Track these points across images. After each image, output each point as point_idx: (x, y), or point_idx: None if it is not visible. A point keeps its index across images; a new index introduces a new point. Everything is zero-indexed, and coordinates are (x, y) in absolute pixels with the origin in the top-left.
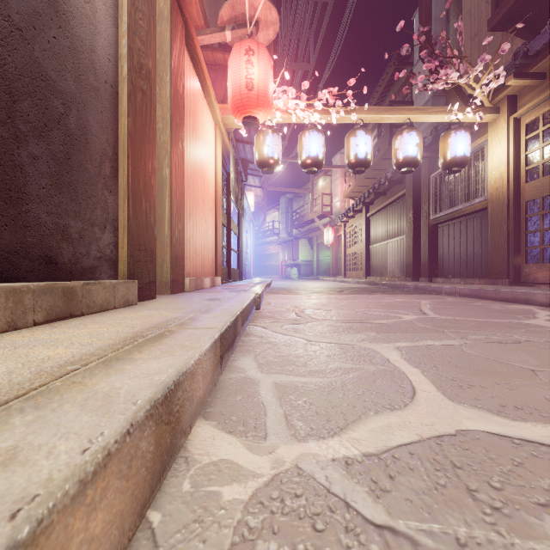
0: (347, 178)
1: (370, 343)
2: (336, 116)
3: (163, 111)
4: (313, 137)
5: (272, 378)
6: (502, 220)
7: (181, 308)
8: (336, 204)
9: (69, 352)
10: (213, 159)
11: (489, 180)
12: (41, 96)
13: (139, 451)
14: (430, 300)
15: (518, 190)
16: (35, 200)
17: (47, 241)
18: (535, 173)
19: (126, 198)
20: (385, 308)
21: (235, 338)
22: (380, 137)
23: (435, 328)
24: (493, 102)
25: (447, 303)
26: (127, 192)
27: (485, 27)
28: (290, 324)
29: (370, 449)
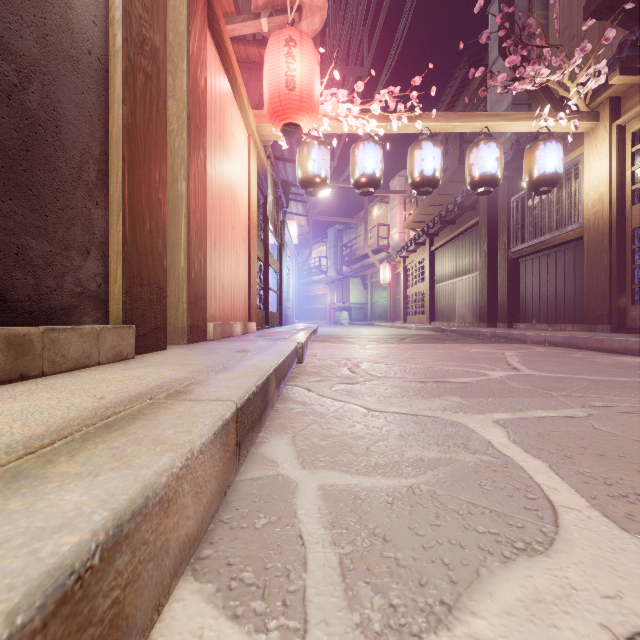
0: (407, 205)
1: (457, 413)
2: (397, 124)
3: (178, 108)
4: (368, 150)
5: (318, 479)
6: (602, 252)
7: (192, 364)
8: (394, 237)
9: None
10: (246, 177)
11: (585, 203)
12: None
13: None
14: (515, 350)
15: (623, 214)
16: None
17: None
18: None
19: (120, 214)
20: (462, 361)
21: (266, 407)
22: (447, 156)
23: (538, 390)
24: (591, 107)
25: (539, 355)
26: (122, 206)
27: (577, 19)
28: (341, 384)
29: None
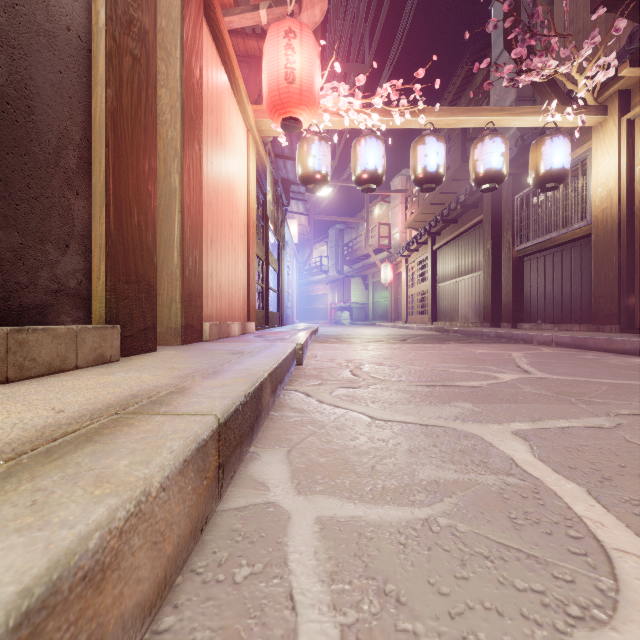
0: (409, 204)
1: (470, 423)
2: (400, 119)
3: (171, 97)
4: (370, 146)
5: (315, 508)
6: (610, 250)
7: (179, 368)
8: (395, 236)
9: None
10: (245, 174)
11: (593, 200)
12: None
13: None
14: (522, 351)
15: (632, 211)
16: None
17: None
18: None
19: (104, 206)
20: (469, 362)
21: (259, 416)
22: (449, 154)
23: (555, 396)
24: (599, 101)
25: (547, 356)
26: (106, 197)
27: (583, 13)
28: (343, 388)
29: None
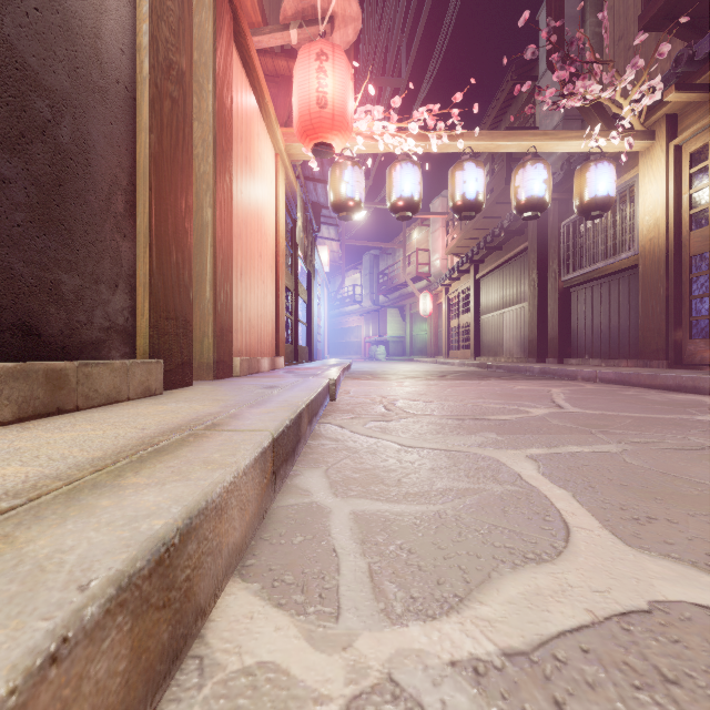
0: (450, 229)
1: (491, 449)
2: (437, 143)
3: (204, 131)
4: (406, 172)
5: (351, 505)
6: (658, 281)
7: (223, 400)
8: (435, 263)
9: (22, 473)
10: (274, 200)
11: (640, 229)
12: (15, 92)
13: (88, 683)
14: (563, 388)
15: (680, 241)
16: (5, 243)
17: (25, 303)
18: (703, 218)
19: (148, 246)
20: (504, 398)
21: (298, 442)
22: (493, 175)
23: (578, 427)
24: (646, 125)
25: (587, 392)
26: (149, 238)
27: (633, 28)
28: (376, 421)
29: (513, 640)
